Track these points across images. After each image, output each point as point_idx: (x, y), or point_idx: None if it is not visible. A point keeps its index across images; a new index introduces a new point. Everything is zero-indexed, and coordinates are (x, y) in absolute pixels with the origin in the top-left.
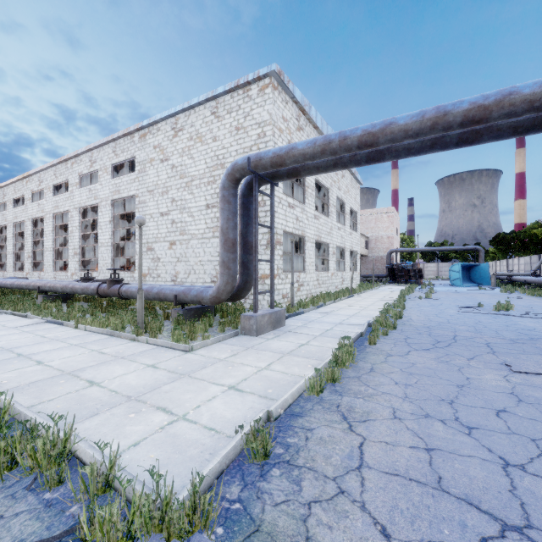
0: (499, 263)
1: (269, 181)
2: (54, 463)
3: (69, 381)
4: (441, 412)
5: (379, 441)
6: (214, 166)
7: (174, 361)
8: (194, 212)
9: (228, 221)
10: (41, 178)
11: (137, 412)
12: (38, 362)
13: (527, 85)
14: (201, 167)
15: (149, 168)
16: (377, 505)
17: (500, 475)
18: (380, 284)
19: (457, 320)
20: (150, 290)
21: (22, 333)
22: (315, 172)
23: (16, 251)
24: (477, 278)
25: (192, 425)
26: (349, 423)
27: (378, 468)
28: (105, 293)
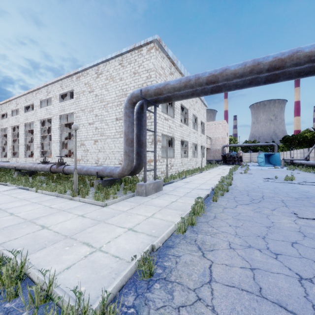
0: (285, 153)
1: (153, 104)
2: (14, 282)
3: (29, 226)
4: (258, 244)
5: (221, 264)
6: (121, 95)
7: (95, 212)
8: (108, 122)
9: (128, 127)
10: (17, 102)
11: (70, 246)
12: (11, 213)
13: (307, 47)
14: (113, 96)
15: (82, 96)
16: (222, 308)
17: (298, 286)
18: (218, 165)
19: (263, 186)
20: (82, 169)
21: (3, 195)
22: (180, 98)
23: (2, 146)
24: (273, 161)
25: (105, 254)
26: (202, 252)
27: (222, 282)
28: (55, 171)
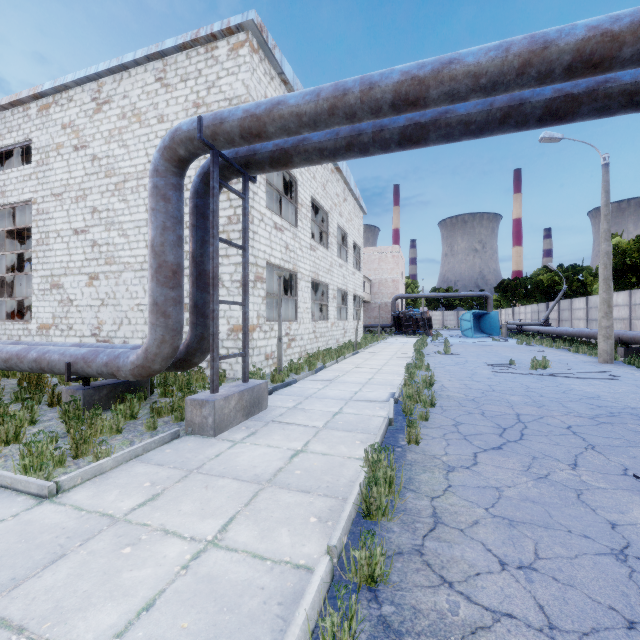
0: (504, 312)
1: (240, 170)
2: None
3: None
4: None
5: None
6: None
7: None
8: (128, 229)
9: (164, 231)
10: None
11: None
12: None
13: None
14: (139, 160)
15: (54, 158)
16: None
17: None
18: (386, 336)
19: (501, 386)
20: (23, 355)
21: None
22: (316, 158)
23: None
24: (487, 328)
25: None
26: None
27: None
28: None
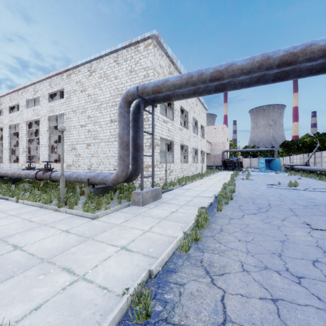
0: (285, 158)
1: (151, 103)
2: None
3: None
4: (275, 264)
5: (236, 294)
6: (116, 95)
7: (82, 226)
8: (102, 124)
9: (123, 129)
10: (0, 101)
11: (46, 274)
12: None
13: (322, 39)
14: (107, 95)
15: (73, 96)
16: None
17: None
18: (218, 171)
19: (268, 193)
20: (71, 176)
21: None
22: (181, 98)
23: None
24: (273, 167)
25: (89, 285)
26: (211, 277)
27: (240, 323)
28: (41, 177)
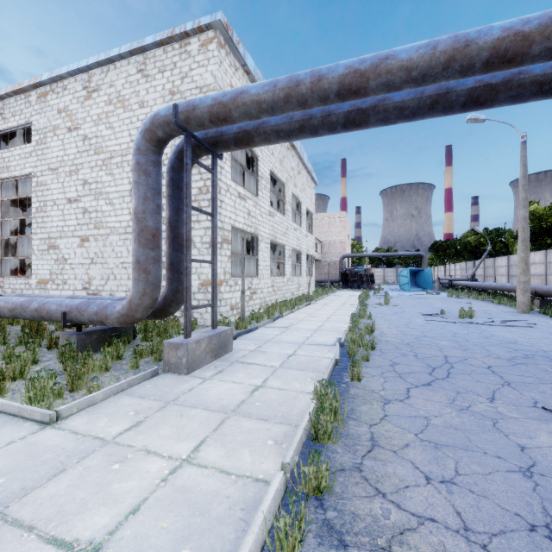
0: (437, 269)
1: (209, 149)
2: None
3: None
4: None
5: None
6: None
7: None
8: (114, 198)
9: (145, 201)
10: None
11: None
12: None
13: None
14: (123, 140)
15: (51, 138)
16: None
17: None
18: (334, 290)
19: (432, 332)
20: (26, 305)
21: None
22: (274, 138)
23: None
24: (422, 282)
25: None
26: None
27: None
28: None
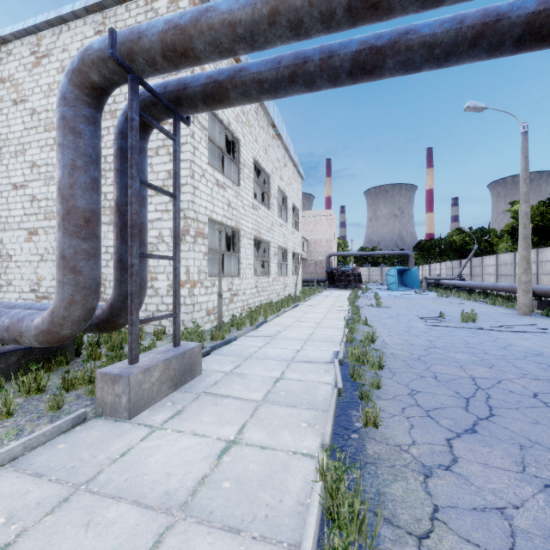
0: (421, 268)
1: (169, 107)
2: None
3: None
4: None
5: None
6: None
7: None
8: None
9: (73, 171)
10: None
11: None
12: None
13: None
14: None
15: None
16: None
17: None
18: (321, 289)
19: (441, 341)
20: None
21: None
22: (255, 92)
23: None
24: (408, 282)
25: None
26: None
27: None
28: None
